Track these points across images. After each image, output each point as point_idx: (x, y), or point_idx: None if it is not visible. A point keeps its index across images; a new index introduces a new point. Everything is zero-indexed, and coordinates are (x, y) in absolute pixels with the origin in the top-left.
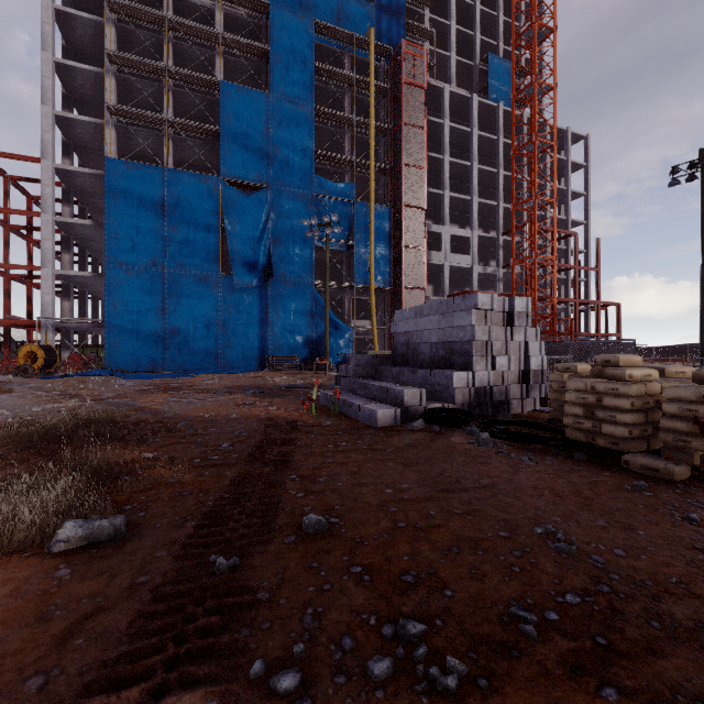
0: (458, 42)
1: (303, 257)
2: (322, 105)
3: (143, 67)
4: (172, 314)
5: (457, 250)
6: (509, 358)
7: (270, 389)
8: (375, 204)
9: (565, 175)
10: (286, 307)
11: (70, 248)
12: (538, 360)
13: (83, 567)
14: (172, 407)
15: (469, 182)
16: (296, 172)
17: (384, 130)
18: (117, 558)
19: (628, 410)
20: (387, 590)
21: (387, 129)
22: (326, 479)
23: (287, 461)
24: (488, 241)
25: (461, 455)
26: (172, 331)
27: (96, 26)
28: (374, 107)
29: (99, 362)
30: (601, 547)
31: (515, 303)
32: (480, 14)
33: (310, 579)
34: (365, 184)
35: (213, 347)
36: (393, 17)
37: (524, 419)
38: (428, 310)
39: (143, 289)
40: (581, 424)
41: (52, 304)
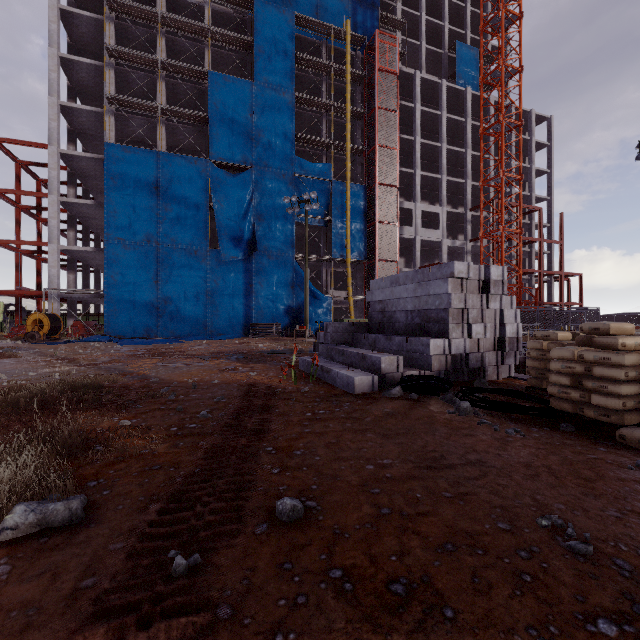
0: (428, 32)
1: (284, 233)
2: (302, 92)
3: (139, 60)
4: (164, 285)
5: (427, 225)
6: (485, 325)
7: (252, 355)
8: (351, 182)
9: (530, 154)
10: (269, 278)
11: (74, 225)
12: (513, 327)
13: (25, 562)
14: (158, 372)
15: (438, 161)
16: (278, 154)
17: (359, 114)
18: (66, 551)
19: (621, 381)
20: (374, 606)
21: (362, 113)
22: (303, 451)
23: (264, 430)
24: (457, 216)
25: (443, 426)
26: (164, 301)
27: (97, 24)
28: (350, 93)
29: (100, 329)
30: (621, 546)
31: (491, 271)
32: (448, 6)
33: (282, 586)
34: (342, 164)
35: (202, 315)
36: (367, 9)
37: (501, 386)
38: (404, 279)
39: (139, 263)
40: (567, 394)
41: (57, 276)
